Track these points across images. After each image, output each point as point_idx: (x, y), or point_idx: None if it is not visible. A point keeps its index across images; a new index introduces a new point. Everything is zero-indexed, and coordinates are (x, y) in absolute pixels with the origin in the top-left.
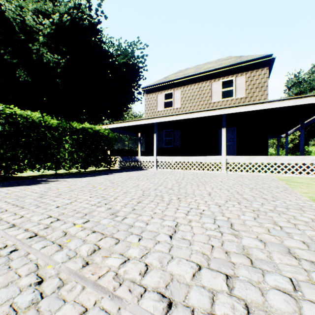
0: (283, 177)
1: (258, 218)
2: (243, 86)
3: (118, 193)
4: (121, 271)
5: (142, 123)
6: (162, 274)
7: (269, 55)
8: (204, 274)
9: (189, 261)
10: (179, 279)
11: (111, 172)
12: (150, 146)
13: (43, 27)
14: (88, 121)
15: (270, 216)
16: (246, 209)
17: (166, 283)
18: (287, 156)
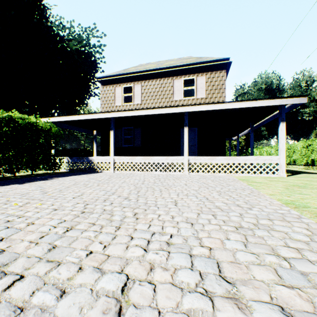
0: (242, 177)
1: (249, 244)
2: (204, 86)
3: (42, 211)
4: None
5: (96, 117)
6: None
7: (227, 58)
8: None
9: None
10: None
11: (53, 176)
12: (107, 145)
13: None
14: (31, 114)
15: (261, 238)
16: (227, 226)
17: None
18: (243, 157)
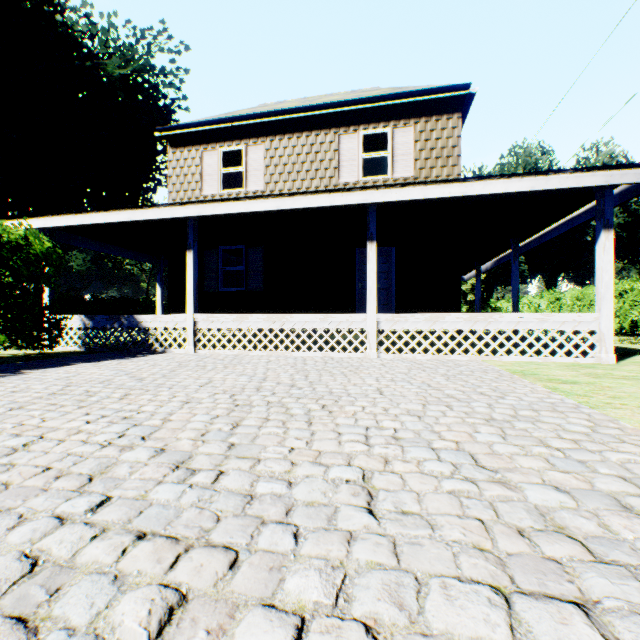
0: (513, 366)
1: None
2: (411, 151)
3: None
4: None
5: (149, 216)
6: None
7: (466, 84)
8: None
9: None
10: None
11: (28, 364)
12: (184, 288)
13: None
14: None
15: None
16: None
17: None
18: (512, 314)
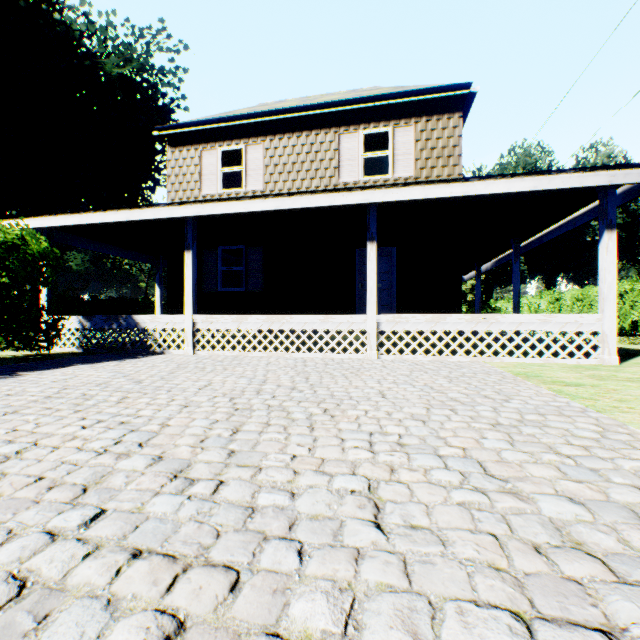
0: (515, 368)
1: None
2: (411, 150)
3: None
4: None
5: (148, 216)
6: None
7: (467, 83)
8: None
9: None
10: None
11: (24, 366)
12: (183, 288)
13: None
14: None
15: None
16: None
17: None
18: (514, 315)
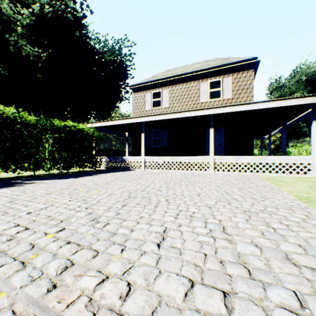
0: (268, 177)
1: (250, 220)
2: (230, 87)
3: (102, 195)
4: (96, 295)
5: (129, 122)
6: (147, 296)
7: (255, 58)
8: (197, 292)
9: (179, 275)
10: (168, 302)
11: (96, 172)
12: (138, 146)
13: (22, 17)
14: (72, 120)
15: (262, 217)
16: (237, 210)
17: (152, 309)
18: (271, 156)
